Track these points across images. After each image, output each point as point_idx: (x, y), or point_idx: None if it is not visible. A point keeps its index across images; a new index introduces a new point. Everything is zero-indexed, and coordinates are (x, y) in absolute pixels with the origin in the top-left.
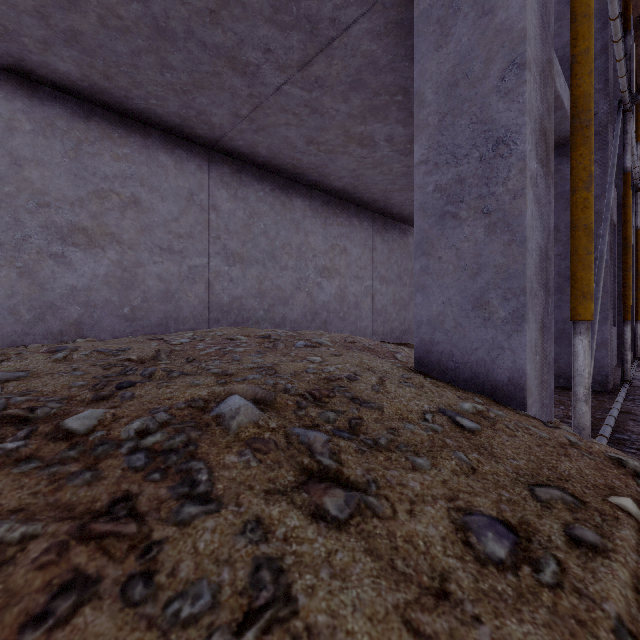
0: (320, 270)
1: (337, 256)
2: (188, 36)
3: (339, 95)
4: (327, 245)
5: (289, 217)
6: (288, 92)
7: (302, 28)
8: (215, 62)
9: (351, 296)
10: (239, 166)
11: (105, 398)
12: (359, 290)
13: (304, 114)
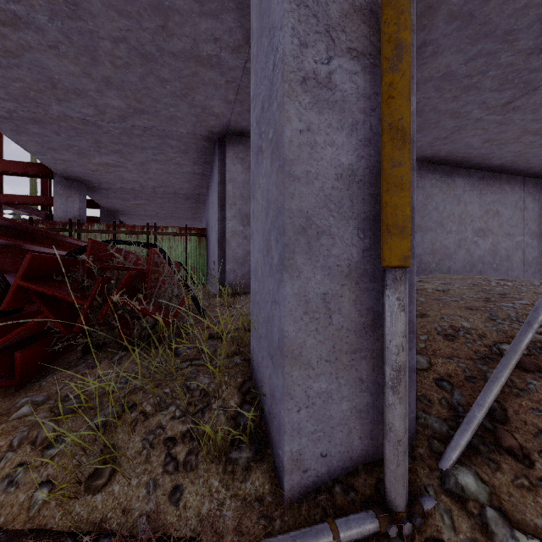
0: (476, 231)
1: (490, 219)
2: (431, 110)
3: (529, 111)
4: (482, 211)
5: (452, 194)
6: (485, 119)
7: (517, 87)
8: (440, 117)
9: (502, 250)
10: (419, 165)
11: (506, 297)
12: (510, 245)
13: (491, 127)
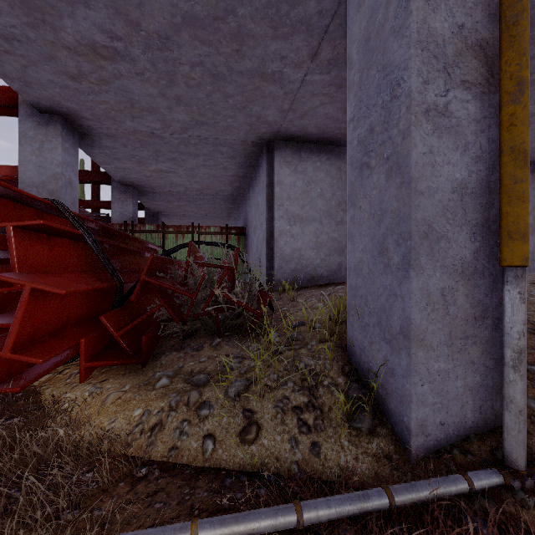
0: None
1: None
2: None
3: None
4: (530, 206)
5: None
6: None
7: None
8: None
9: None
10: None
11: None
12: None
13: None
